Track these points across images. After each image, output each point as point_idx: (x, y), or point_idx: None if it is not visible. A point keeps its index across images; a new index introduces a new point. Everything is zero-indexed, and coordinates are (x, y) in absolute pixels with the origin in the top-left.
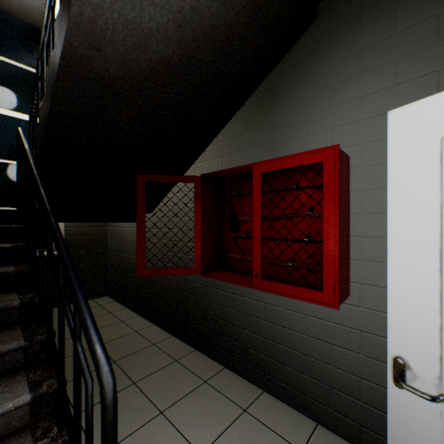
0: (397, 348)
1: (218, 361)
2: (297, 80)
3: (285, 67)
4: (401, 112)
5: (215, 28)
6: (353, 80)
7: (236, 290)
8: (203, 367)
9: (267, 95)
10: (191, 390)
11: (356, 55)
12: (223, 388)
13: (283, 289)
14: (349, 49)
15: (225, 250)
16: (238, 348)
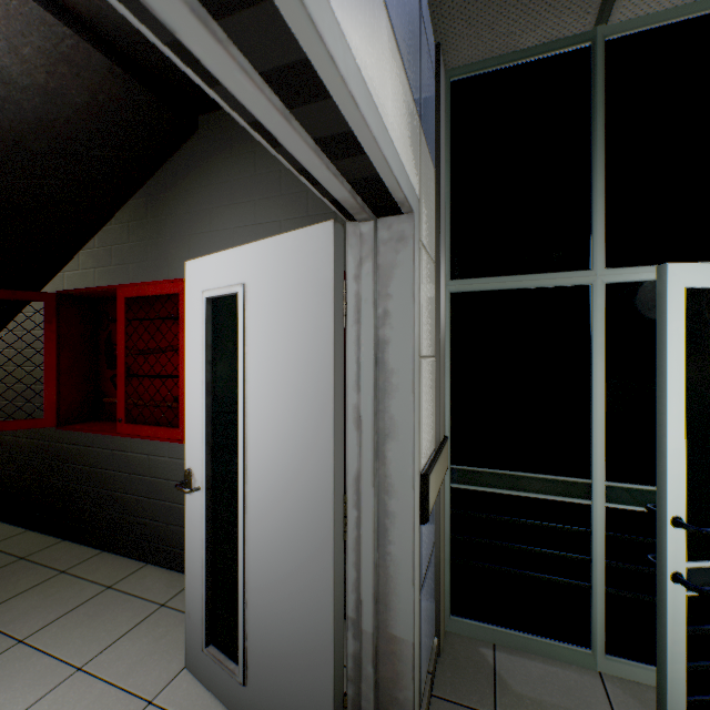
0: (189, 462)
1: (95, 545)
2: (181, 193)
3: (170, 174)
4: (191, 265)
5: (46, 120)
6: (227, 209)
7: (117, 445)
8: (68, 557)
9: (152, 201)
10: (36, 585)
11: (229, 184)
12: (88, 572)
13: (147, 432)
14: (224, 177)
15: (103, 394)
16: (120, 520)
